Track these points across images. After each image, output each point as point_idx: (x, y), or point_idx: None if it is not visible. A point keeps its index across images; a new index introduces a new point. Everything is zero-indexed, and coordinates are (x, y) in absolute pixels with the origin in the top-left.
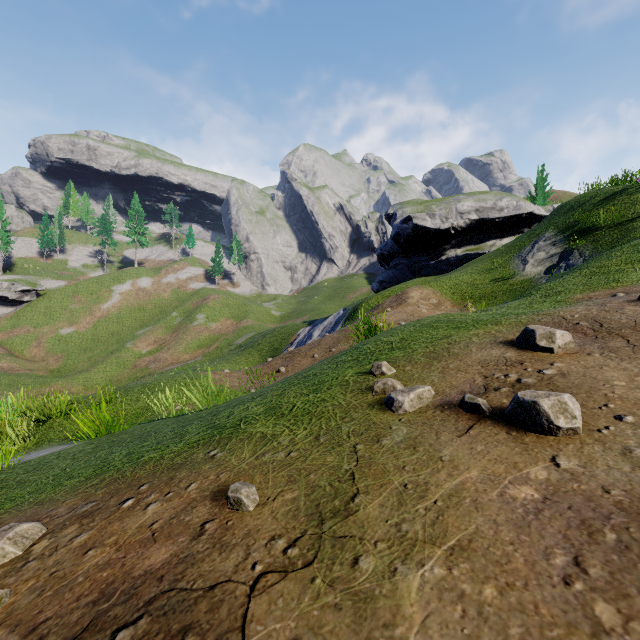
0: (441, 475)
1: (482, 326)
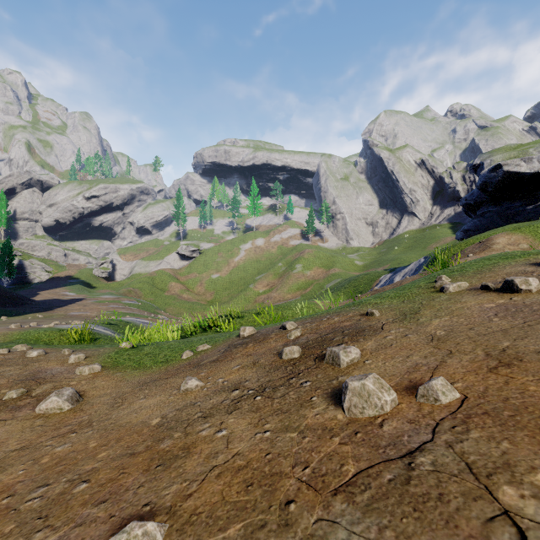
0: (458, 305)
1: (525, 256)
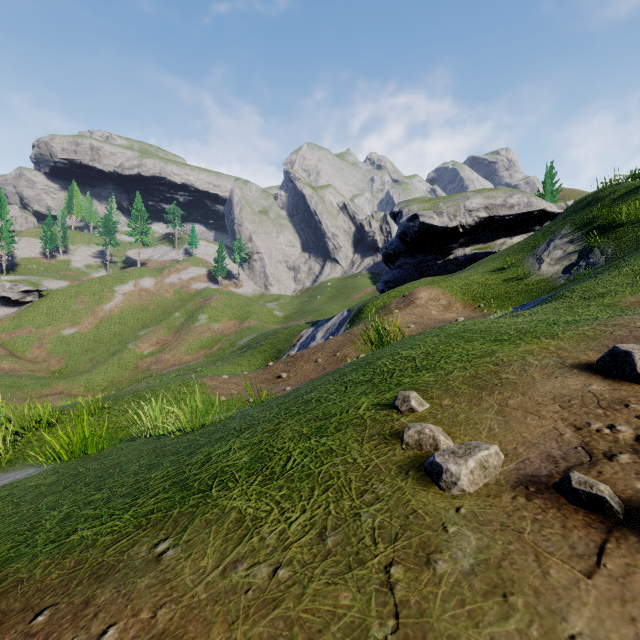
0: None
1: (533, 339)
